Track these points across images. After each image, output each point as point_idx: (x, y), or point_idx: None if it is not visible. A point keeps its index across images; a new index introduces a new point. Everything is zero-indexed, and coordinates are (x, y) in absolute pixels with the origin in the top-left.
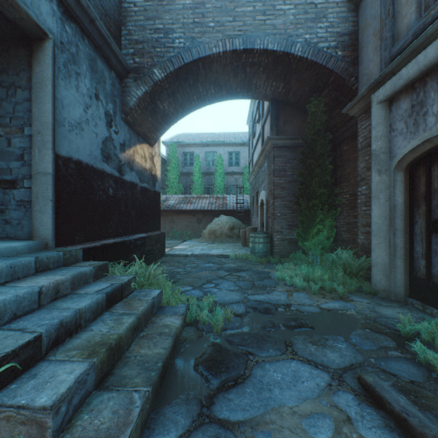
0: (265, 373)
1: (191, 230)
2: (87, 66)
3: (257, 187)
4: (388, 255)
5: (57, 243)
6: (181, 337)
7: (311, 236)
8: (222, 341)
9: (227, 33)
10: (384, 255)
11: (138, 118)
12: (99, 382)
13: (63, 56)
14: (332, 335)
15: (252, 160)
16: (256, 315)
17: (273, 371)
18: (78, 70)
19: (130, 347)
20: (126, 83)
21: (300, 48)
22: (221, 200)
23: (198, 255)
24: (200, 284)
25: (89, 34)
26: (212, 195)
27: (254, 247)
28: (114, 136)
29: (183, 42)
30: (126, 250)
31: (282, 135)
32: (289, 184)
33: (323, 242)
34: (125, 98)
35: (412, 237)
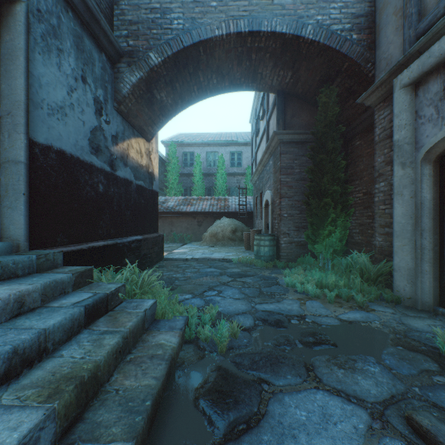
0: (285, 410)
1: (192, 233)
2: (72, 43)
3: (261, 187)
4: (413, 259)
5: (33, 245)
6: (177, 358)
7: (322, 238)
8: (228, 363)
9: (231, 13)
10: (409, 259)
11: (133, 109)
12: (62, 434)
13: (41, 26)
14: (360, 354)
15: (256, 159)
16: (267, 328)
17: (295, 407)
18: (60, 45)
19: (111, 376)
20: (118, 68)
21: (311, 31)
22: (223, 201)
23: (199, 259)
24: (201, 291)
25: (74, 6)
26: (213, 196)
27: (259, 250)
28: (105, 126)
29: (182, 23)
30: (119, 253)
31: (290, 130)
32: (296, 182)
33: (335, 245)
34: (118, 85)
35: (442, 238)
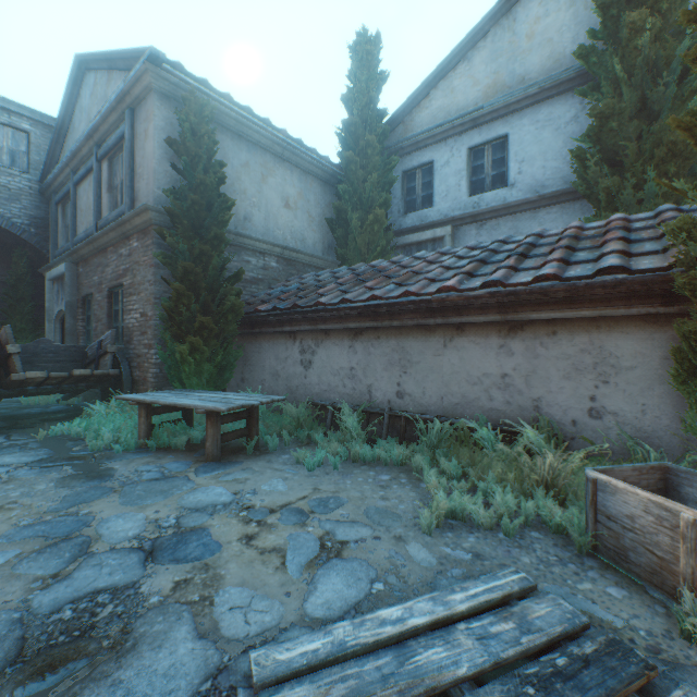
0: None
1: None
2: None
3: None
4: None
5: None
6: None
7: None
8: None
9: None
10: None
11: None
12: None
13: None
14: None
15: None
16: None
17: None
18: None
19: None
20: None
21: None
22: None
23: None
24: None
25: None
26: None
27: None
28: None
29: None
30: None
31: None
32: None
33: None
34: None
35: None
